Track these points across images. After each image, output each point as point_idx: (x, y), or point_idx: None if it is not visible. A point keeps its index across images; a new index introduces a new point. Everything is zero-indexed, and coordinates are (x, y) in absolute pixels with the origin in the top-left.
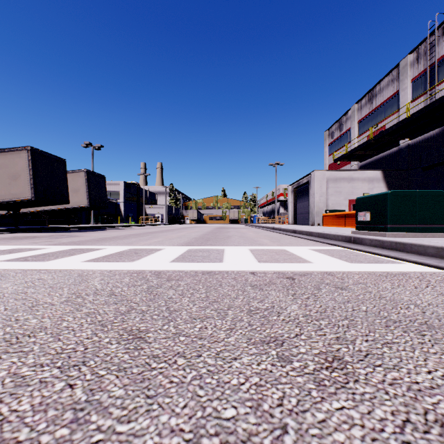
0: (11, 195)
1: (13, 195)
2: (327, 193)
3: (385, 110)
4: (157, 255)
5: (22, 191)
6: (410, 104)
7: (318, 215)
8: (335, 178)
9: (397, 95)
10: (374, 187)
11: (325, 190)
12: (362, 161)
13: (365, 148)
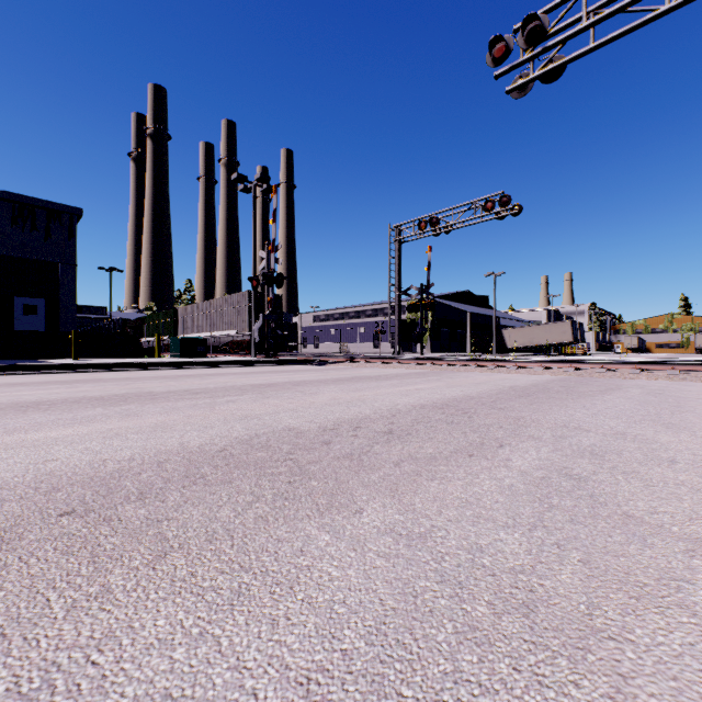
0: (562, 340)
1: (563, 340)
2: None
3: None
4: None
5: (567, 338)
6: None
7: None
8: None
9: None
10: None
11: None
12: None
13: None
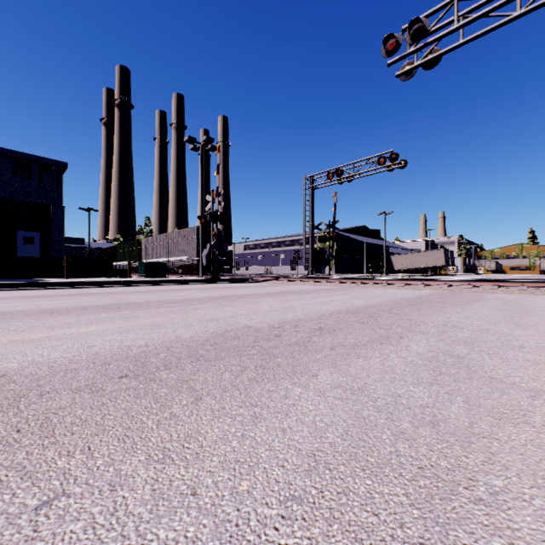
0: (437, 264)
1: (438, 264)
2: None
3: None
4: None
5: (441, 263)
6: None
7: None
8: None
9: None
10: None
11: None
12: None
13: None
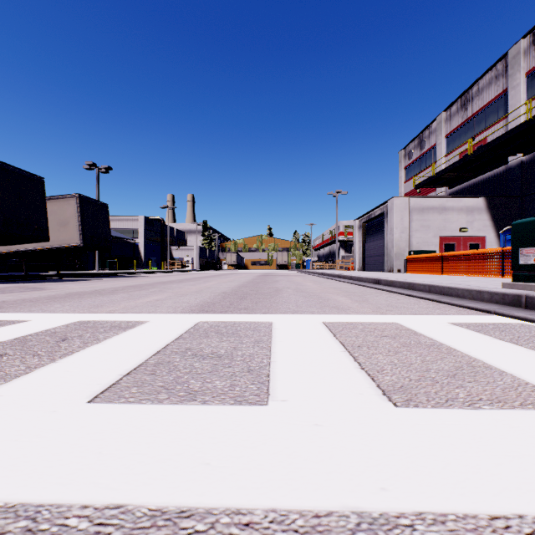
0: None
1: None
2: (411, 229)
3: (485, 118)
4: (97, 352)
5: None
6: (524, 106)
7: (398, 258)
8: (421, 208)
9: (503, 96)
10: (474, 220)
11: (408, 224)
12: (452, 187)
13: (459, 168)
